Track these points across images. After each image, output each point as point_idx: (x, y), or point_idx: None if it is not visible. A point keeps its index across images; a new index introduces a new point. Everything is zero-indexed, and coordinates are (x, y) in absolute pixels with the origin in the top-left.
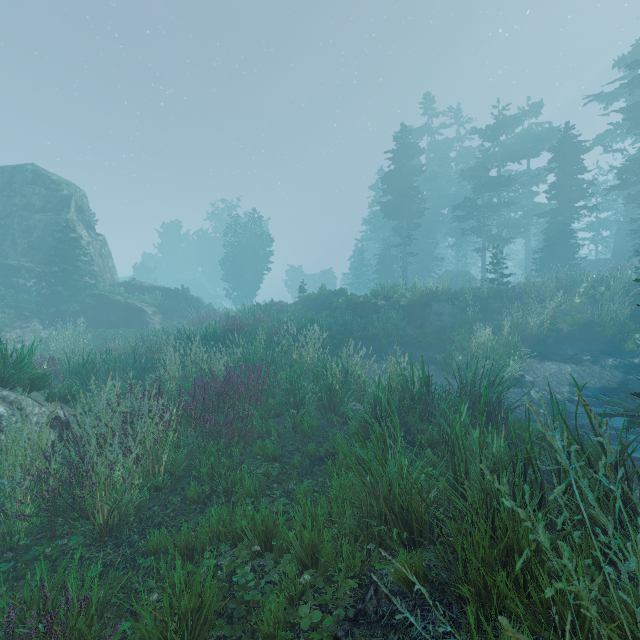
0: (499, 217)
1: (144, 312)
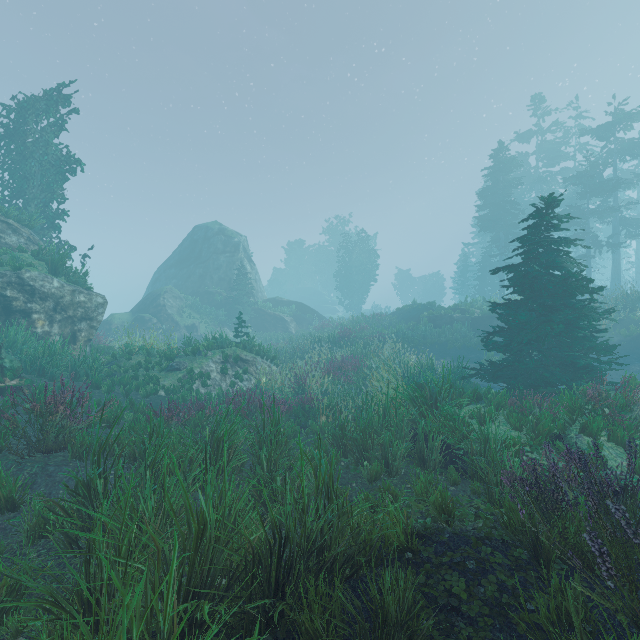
0: (615, 218)
1: (285, 320)
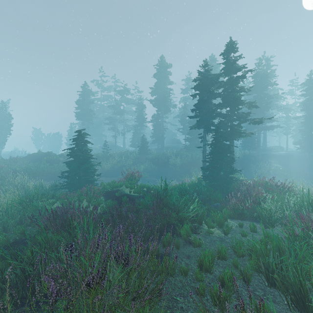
0: (124, 123)
1: None
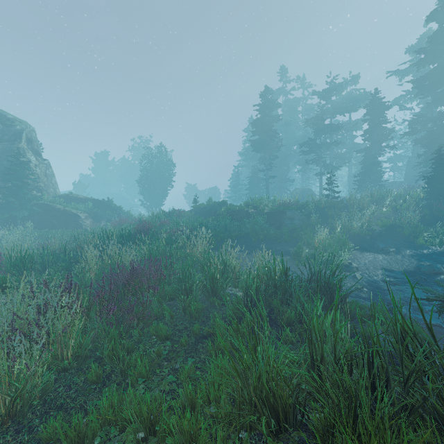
0: (331, 152)
1: (78, 217)
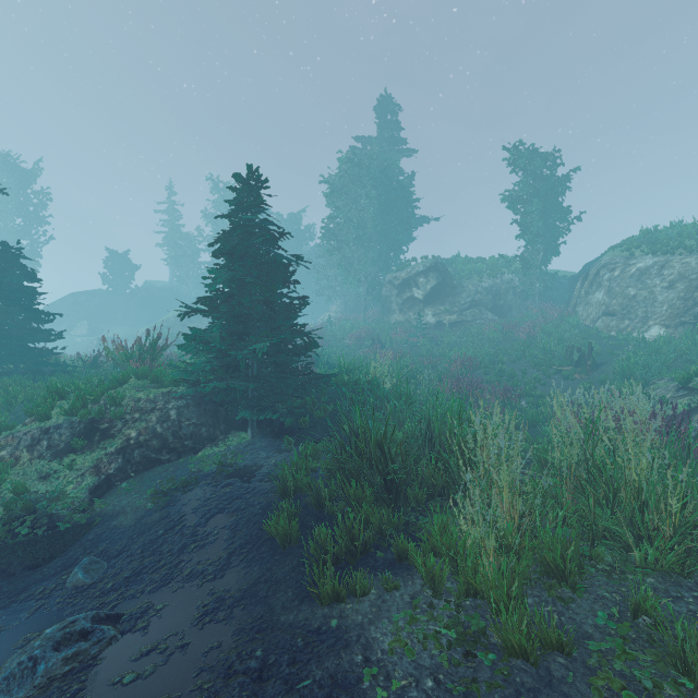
0: None
1: None
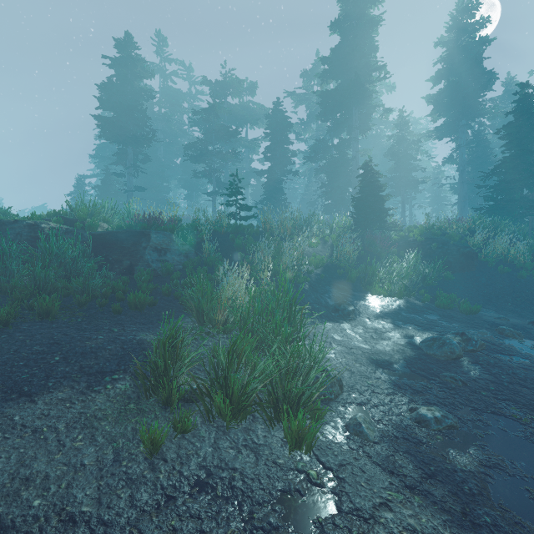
0: (226, 170)
1: None
